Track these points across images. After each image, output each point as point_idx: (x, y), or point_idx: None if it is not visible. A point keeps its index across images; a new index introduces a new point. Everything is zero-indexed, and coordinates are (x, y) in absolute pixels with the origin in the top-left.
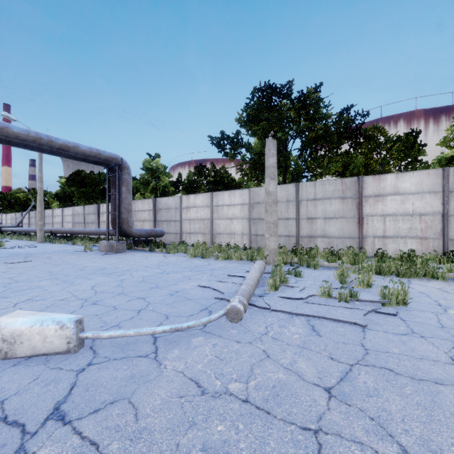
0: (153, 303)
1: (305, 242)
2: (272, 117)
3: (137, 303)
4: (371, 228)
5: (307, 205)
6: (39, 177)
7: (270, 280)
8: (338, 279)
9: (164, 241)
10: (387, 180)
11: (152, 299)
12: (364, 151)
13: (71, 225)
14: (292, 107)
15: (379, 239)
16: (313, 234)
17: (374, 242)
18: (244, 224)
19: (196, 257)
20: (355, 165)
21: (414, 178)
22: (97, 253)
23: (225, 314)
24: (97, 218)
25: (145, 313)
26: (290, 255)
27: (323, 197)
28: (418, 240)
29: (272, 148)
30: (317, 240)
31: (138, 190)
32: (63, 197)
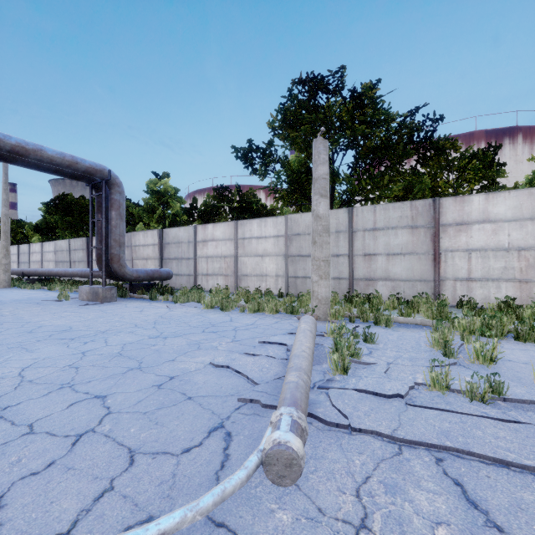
0: (116, 413)
1: (361, 286)
2: (317, 120)
3: (85, 412)
4: (451, 268)
5: (364, 237)
6: (3, 200)
7: (334, 355)
8: (436, 348)
9: (173, 285)
10: (473, 203)
11: (118, 398)
12: (430, 171)
13: (53, 264)
14: (343, 108)
15: (462, 282)
16: (371, 276)
17: (456, 287)
18: (279, 263)
19: (213, 308)
20: (420, 188)
21: (511, 200)
22: (74, 303)
23: (260, 463)
24: (86, 255)
25: (86, 448)
26: (346, 306)
27: (385, 226)
28: (516, 283)
29: (322, 152)
30: (377, 284)
31: (142, 220)
32: (45, 229)
